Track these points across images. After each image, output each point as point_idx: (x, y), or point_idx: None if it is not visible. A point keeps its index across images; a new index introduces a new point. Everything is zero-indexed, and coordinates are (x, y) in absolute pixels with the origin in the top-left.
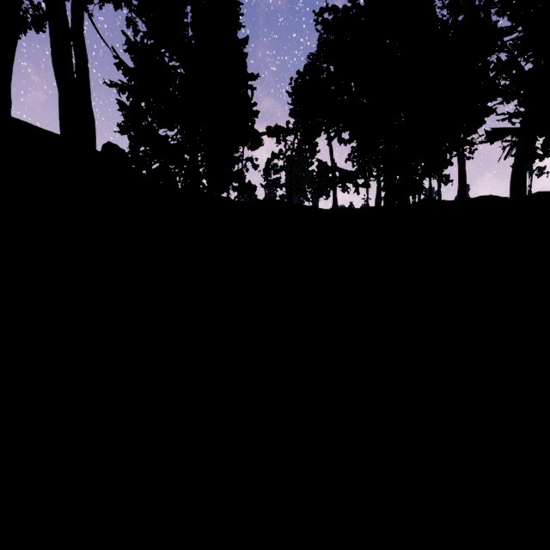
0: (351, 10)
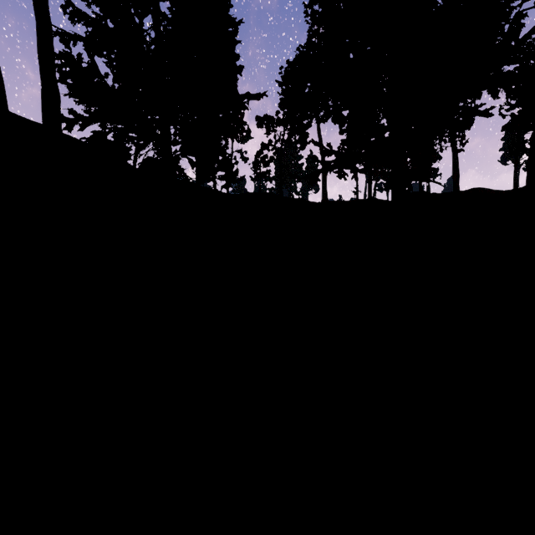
0: None
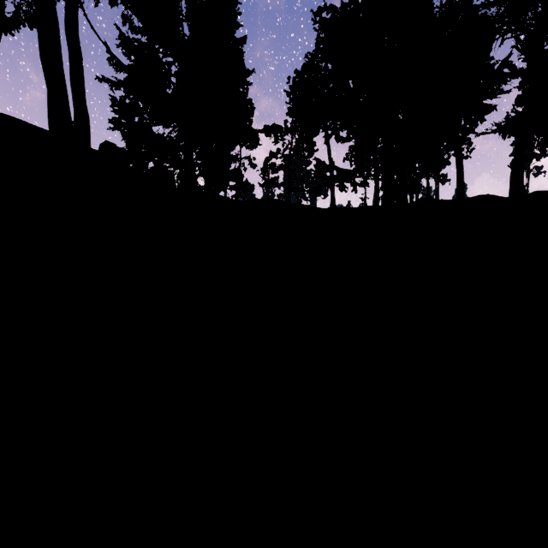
0: (349, 6)
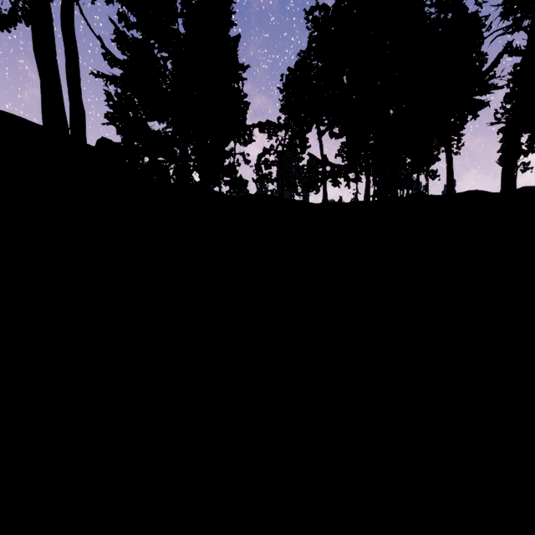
0: (343, 2)
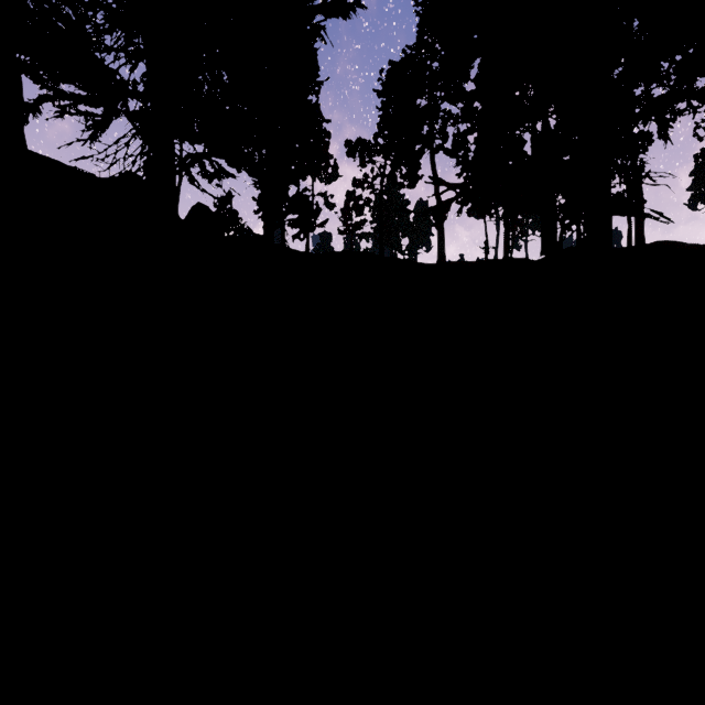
0: None
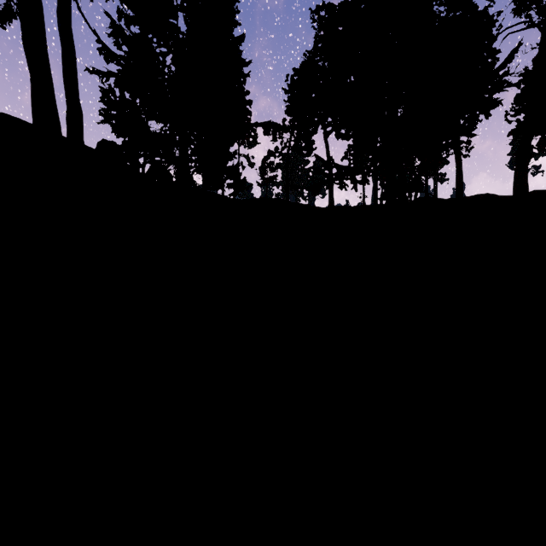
0: None
